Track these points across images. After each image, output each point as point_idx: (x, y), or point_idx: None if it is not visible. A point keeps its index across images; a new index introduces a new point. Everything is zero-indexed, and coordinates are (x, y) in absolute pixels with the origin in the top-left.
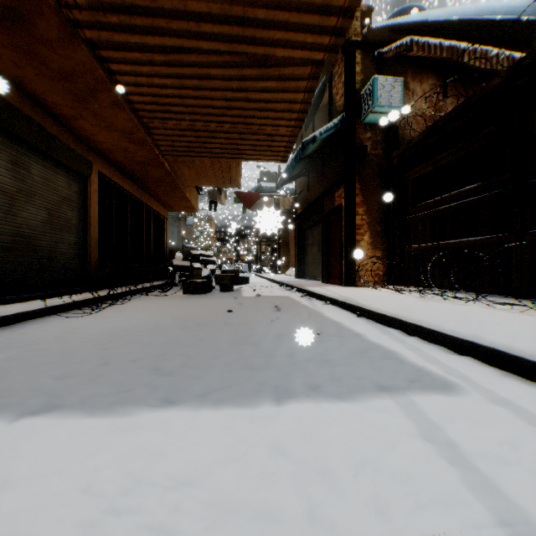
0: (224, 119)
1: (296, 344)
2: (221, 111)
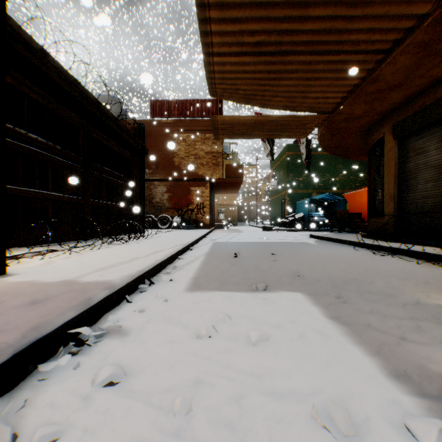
0: (288, 67)
1: (237, 244)
2: (287, 75)
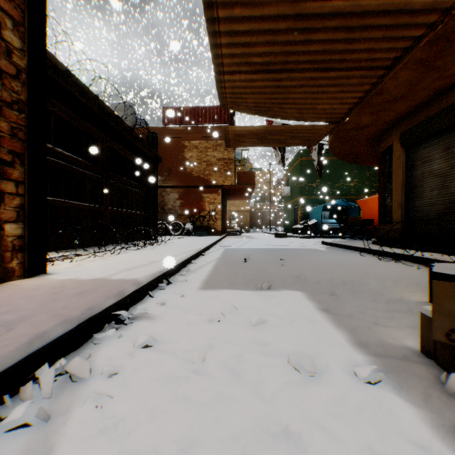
0: (295, 83)
1: (248, 251)
2: (294, 90)
